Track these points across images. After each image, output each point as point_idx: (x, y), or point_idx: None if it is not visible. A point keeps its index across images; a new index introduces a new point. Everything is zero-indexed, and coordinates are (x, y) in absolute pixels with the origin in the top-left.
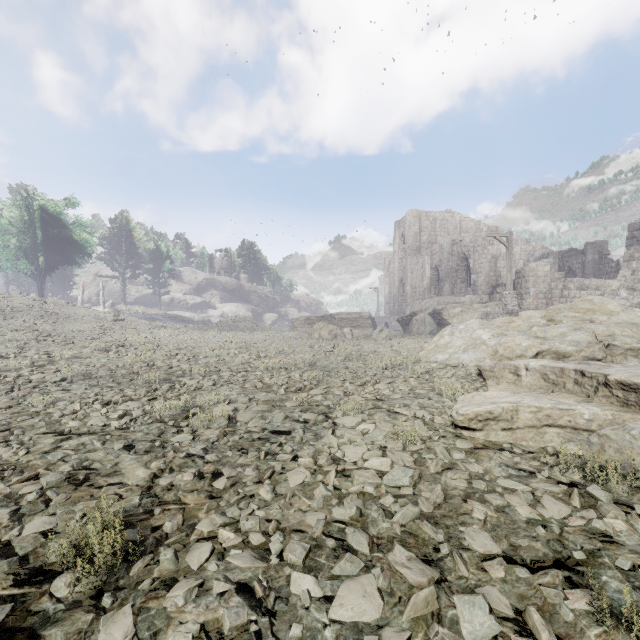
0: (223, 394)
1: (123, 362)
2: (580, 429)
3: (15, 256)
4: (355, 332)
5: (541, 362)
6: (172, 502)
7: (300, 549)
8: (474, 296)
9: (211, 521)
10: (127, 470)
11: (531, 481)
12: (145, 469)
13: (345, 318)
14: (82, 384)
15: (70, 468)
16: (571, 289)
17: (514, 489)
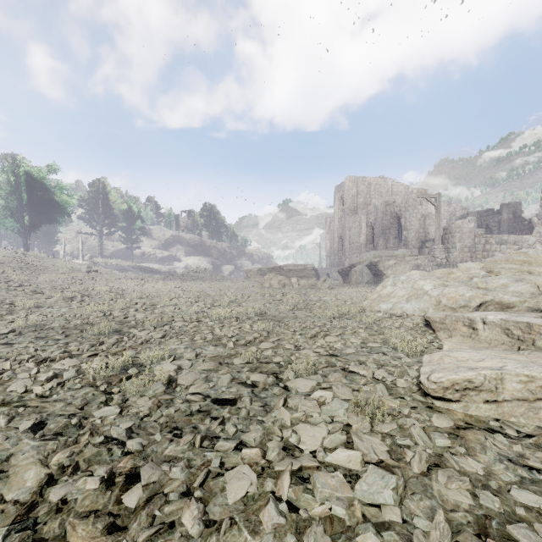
0: (170, 348)
1: (82, 312)
2: None
3: (3, 215)
4: (301, 282)
5: (500, 316)
6: (51, 541)
7: None
8: (405, 250)
9: None
10: (17, 469)
11: None
12: (42, 467)
13: (292, 269)
14: (29, 336)
15: None
16: (492, 244)
17: (540, 510)
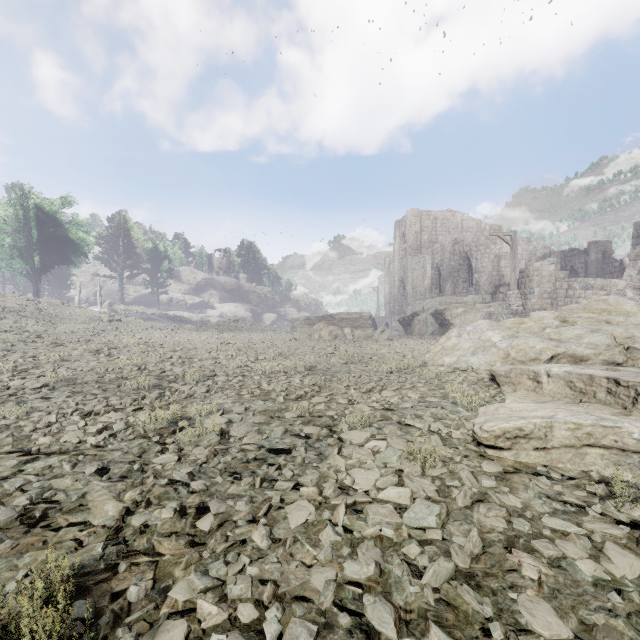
0: (217, 402)
1: (113, 365)
2: (629, 451)
3: (10, 255)
4: (356, 333)
5: (565, 368)
6: (143, 552)
7: (304, 634)
8: (476, 296)
9: (189, 584)
10: (95, 503)
11: (582, 519)
12: (117, 502)
13: (345, 318)
14: (64, 391)
15: (26, 501)
16: (576, 289)
17: (565, 531)
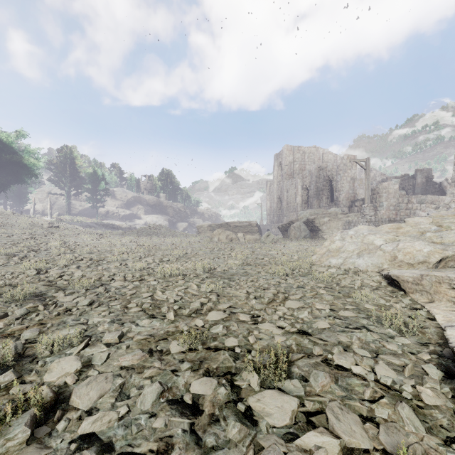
0: (91, 323)
1: (16, 269)
2: None
3: None
4: (247, 236)
5: None
6: None
7: None
8: (337, 209)
9: None
10: None
11: None
12: None
13: (238, 226)
14: None
15: None
16: (414, 203)
17: None
